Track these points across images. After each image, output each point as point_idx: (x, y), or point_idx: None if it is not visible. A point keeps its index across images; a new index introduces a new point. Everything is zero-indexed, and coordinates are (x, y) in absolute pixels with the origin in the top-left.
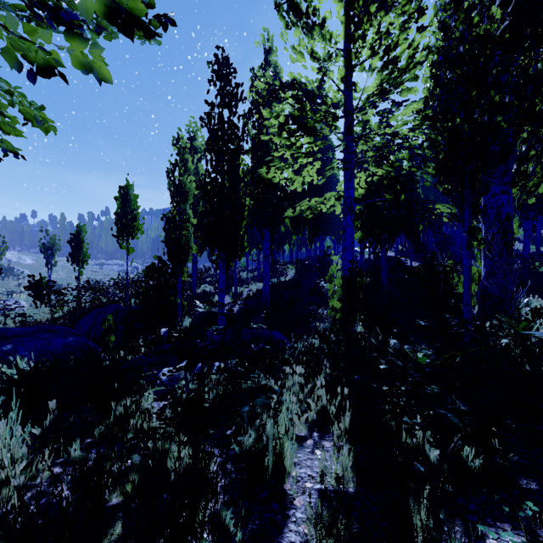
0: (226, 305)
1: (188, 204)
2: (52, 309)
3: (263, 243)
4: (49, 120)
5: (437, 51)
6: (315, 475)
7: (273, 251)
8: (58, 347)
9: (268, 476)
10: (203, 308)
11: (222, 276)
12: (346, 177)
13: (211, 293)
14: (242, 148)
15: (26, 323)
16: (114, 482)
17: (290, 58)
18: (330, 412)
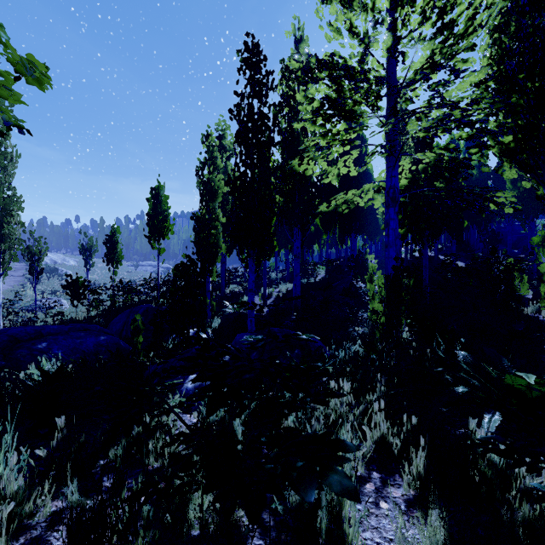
0: (268, 307)
1: (217, 202)
2: (88, 308)
3: (293, 242)
4: (39, 65)
5: (500, 13)
6: (386, 544)
7: (302, 251)
8: (91, 346)
9: (321, 541)
10: (232, 309)
11: (252, 275)
12: (389, 165)
13: (240, 293)
14: (272, 139)
15: (65, 321)
16: (120, 538)
17: (326, 37)
18: (393, 446)
